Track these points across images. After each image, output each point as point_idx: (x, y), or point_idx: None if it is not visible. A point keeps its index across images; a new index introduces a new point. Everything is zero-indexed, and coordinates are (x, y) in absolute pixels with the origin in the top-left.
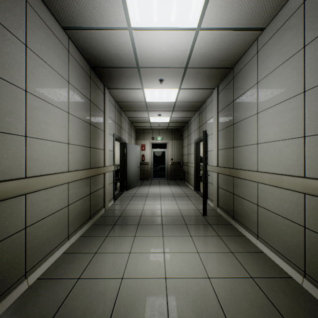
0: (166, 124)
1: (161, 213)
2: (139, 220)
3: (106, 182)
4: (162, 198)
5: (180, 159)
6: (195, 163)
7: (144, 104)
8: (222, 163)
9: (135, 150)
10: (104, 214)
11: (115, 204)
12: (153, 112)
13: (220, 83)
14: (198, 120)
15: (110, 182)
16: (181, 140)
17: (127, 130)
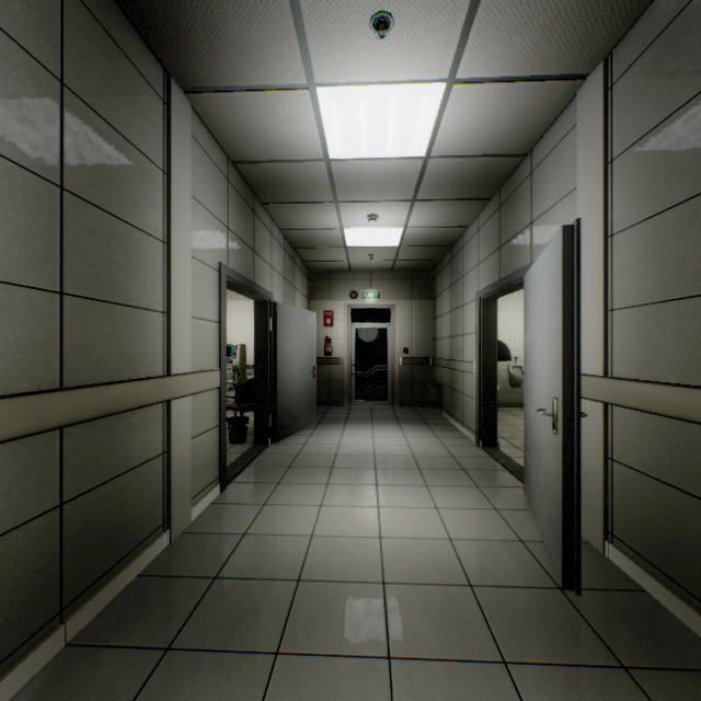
0: (391, 255)
1: (380, 566)
2: (286, 613)
3: (175, 434)
4: (381, 476)
5: (426, 351)
6: (482, 361)
7: (324, 170)
8: (643, 364)
9: (302, 325)
10: (157, 562)
11: (221, 503)
12: (353, 205)
13: (627, 35)
14: (495, 227)
15: (203, 429)
16: (429, 299)
17: (279, 268)
